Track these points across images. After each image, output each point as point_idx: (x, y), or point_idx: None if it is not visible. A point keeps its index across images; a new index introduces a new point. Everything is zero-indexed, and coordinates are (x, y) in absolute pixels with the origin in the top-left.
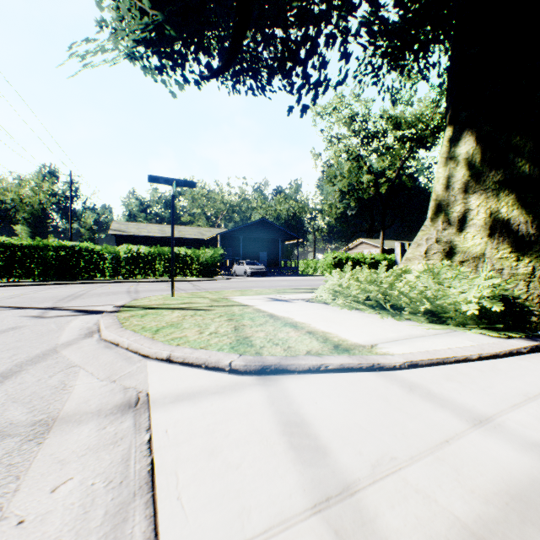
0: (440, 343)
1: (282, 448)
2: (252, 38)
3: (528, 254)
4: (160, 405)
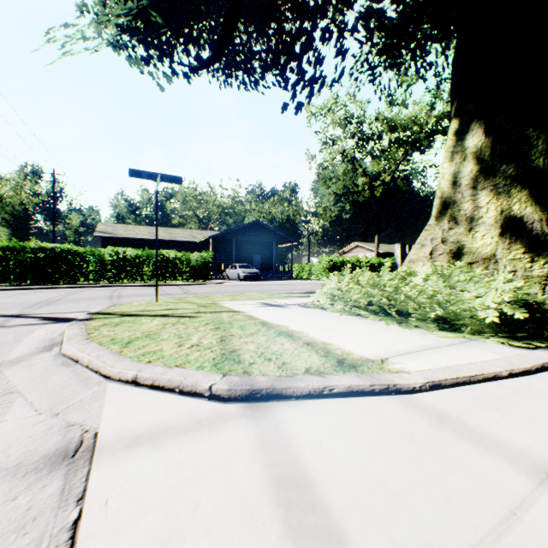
0: (459, 356)
1: (275, 533)
2: (245, 28)
3: (543, 254)
4: (109, 453)
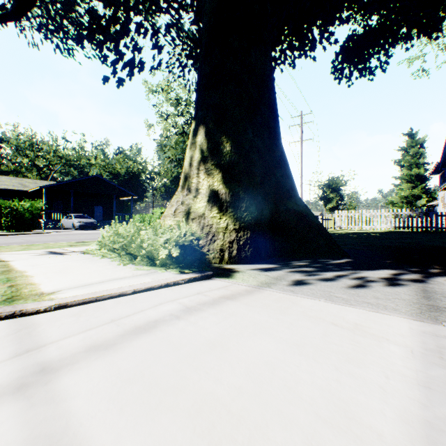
0: (122, 283)
1: None
2: None
3: (226, 214)
4: None
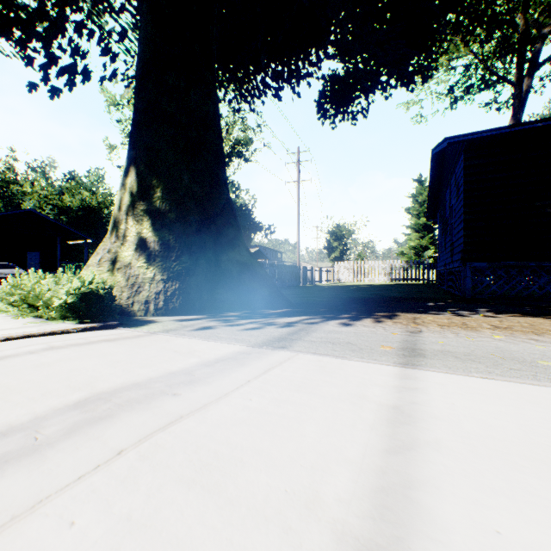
0: None
1: None
2: None
3: (154, 264)
4: None
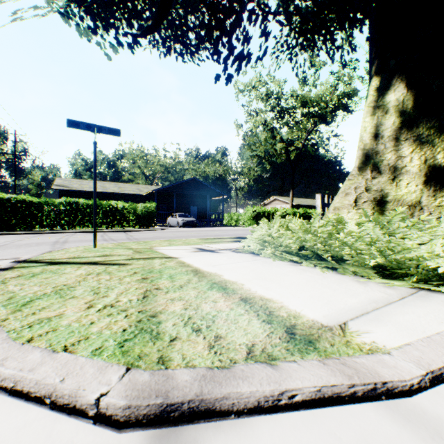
0: (428, 317)
1: None
2: (182, 4)
3: None
4: None
